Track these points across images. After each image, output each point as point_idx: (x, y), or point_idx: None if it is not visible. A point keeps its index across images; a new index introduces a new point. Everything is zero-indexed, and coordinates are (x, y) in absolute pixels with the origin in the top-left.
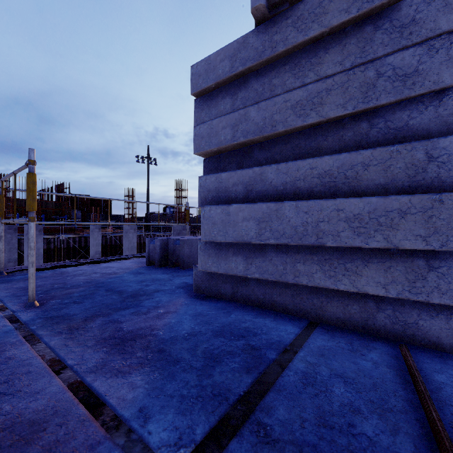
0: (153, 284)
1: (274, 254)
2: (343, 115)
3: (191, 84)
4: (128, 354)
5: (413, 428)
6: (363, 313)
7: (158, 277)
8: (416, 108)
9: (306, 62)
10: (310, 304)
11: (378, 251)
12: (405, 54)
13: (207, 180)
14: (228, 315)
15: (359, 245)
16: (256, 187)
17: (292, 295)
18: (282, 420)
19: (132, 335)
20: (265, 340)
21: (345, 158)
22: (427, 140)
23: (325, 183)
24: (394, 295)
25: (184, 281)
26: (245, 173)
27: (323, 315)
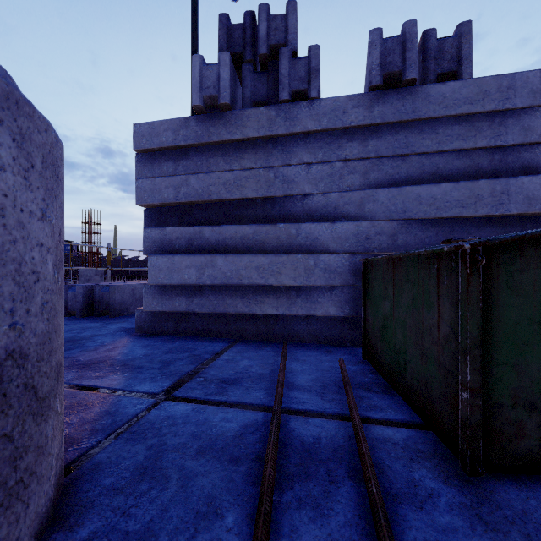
0: (86, 331)
1: (210, 293)
2: (256, 197)
3: (134, 141)
4: (98, 370)
5: (273, 367)
6: (267, 328)
7: (88, 326)
8: (294, 202)
9: (233, 154)
10: (236, 327)
11: (274, 287)
12: (289, 169)
13: (152, 232)
14: (174, 343)
15: (263, 284)
16: (196, 242)
17: (224, 323)
18: (212, 375)
19: (93, 362)
20: (203, 351)
21: (256, 228)
22: (297, 223)
23: (245, 243)
24: (282, 313)
25: (121, 326)
26: (187, 229)
27: (244, 334)
